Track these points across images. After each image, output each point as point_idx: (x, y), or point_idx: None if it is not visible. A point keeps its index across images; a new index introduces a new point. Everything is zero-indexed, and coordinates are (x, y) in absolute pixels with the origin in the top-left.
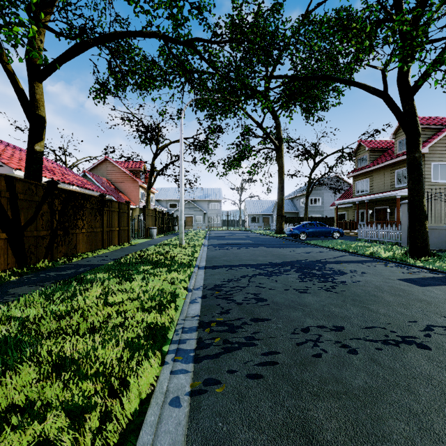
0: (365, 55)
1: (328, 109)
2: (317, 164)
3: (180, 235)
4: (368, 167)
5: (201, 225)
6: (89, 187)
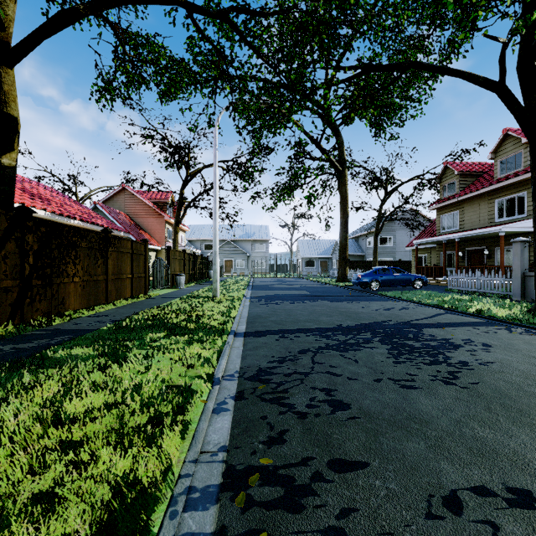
0: (482, 19)
1: (404, 124)
2: (389, 194)
3: (214, 284)
4: (458, 196)
5: (243, 271)
6: (98, 221)
